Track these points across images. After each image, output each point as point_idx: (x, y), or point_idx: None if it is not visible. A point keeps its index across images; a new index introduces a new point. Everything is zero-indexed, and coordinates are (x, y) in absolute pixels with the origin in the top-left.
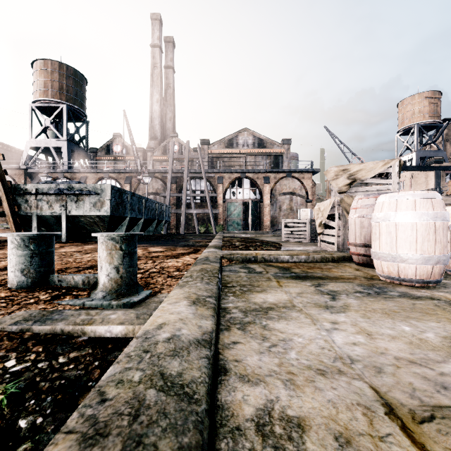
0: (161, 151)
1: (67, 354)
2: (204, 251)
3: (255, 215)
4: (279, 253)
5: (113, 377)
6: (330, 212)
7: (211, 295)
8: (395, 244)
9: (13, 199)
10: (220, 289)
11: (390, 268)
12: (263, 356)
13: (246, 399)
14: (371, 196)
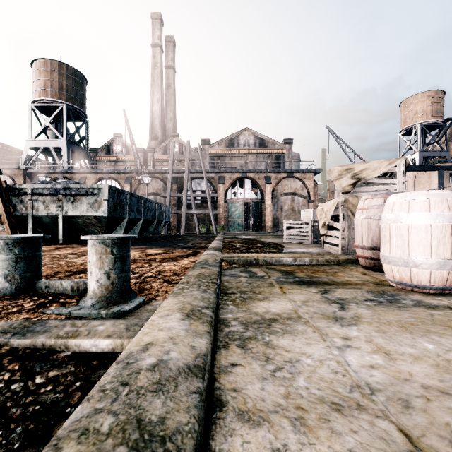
0: (162, 151)
1: (45, 373)
2: (203, 254)
3: (256, 216)
4: (281, 255)
5: (77, 423)
6: (334, 213)
7: (208, 306)
8: (407, 248)
9: (8, 200)
10: (219, 297)
11: (401, 274)
12: (267, 384)
13: (246, 448)
14: (378, 196)
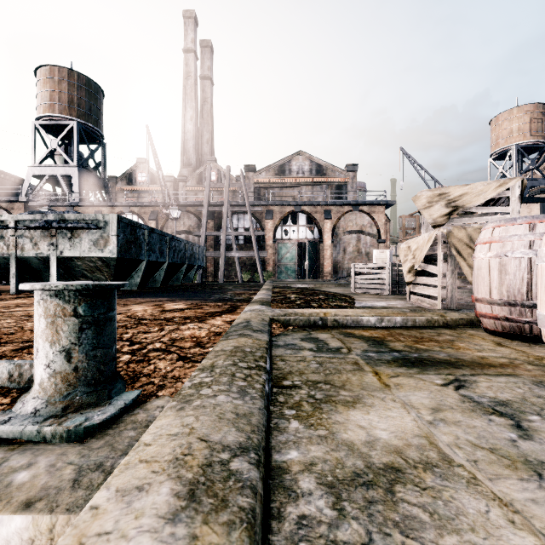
0: (196, 180)
1: None
2: (244, 310)
3: (313, 260)
4: (360, 313)
5: None
6: (428, 252)
7: (247, 441)
8: None
9: None
10: (270, 397)
11: None
12: None
13: None
14: (519, 221)
